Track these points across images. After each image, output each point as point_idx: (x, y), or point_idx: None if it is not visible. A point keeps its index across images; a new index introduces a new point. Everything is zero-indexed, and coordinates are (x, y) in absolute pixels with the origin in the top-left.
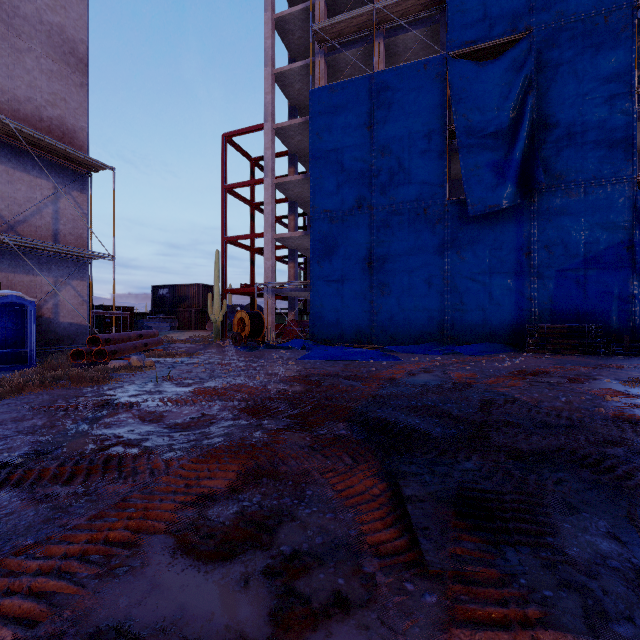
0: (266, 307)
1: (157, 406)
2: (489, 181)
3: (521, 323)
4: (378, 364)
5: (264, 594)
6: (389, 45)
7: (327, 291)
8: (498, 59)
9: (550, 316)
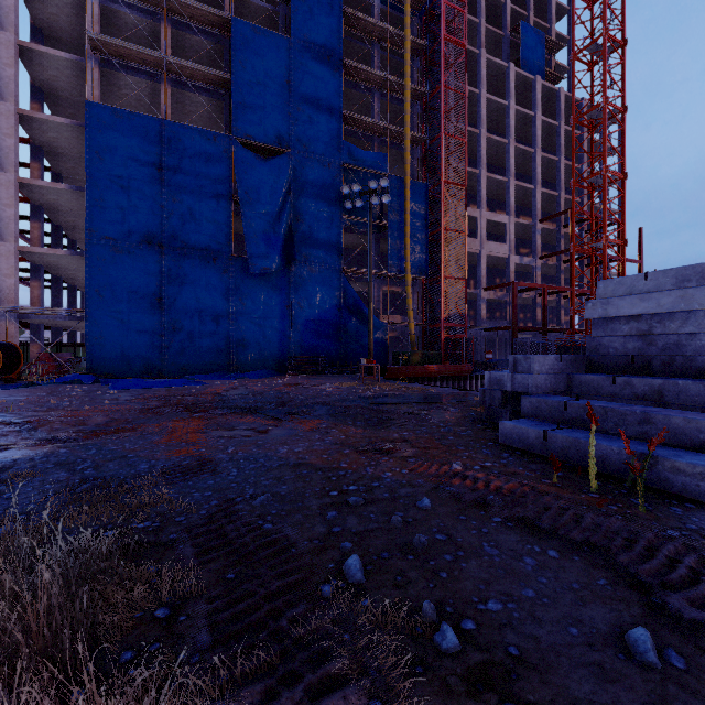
0: (5, 336)
1: (73, 418)
2: (264, 249)
3: (284, 355)
4: (194, 387)
5: (250, 431)
6: (176, 93)
7: (109, 322)
8: (270, 160)
9: (301, 350)
